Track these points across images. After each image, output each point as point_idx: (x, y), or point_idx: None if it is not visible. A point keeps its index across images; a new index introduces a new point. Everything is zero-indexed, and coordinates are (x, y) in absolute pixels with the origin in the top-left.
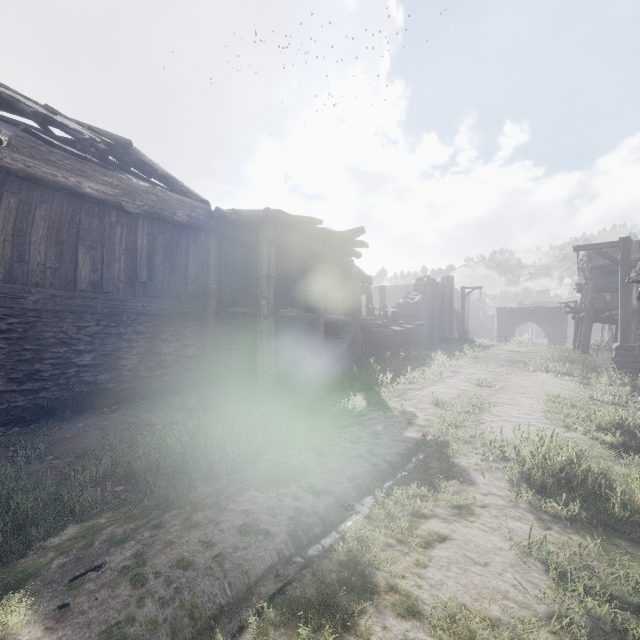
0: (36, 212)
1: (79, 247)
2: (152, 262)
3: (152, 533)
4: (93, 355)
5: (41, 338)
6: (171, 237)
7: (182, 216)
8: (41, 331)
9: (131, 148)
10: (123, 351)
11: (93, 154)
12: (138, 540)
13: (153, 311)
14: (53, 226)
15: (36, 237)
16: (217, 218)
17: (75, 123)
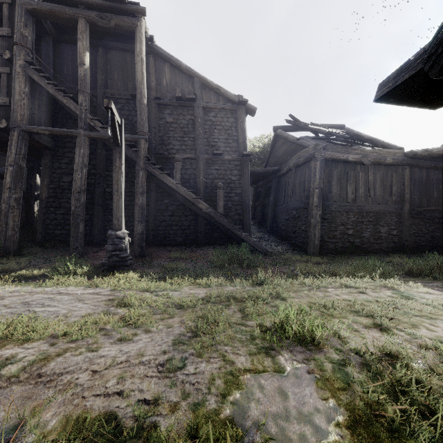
0: (333, 173)
1: (347, 184)
2: (374, 186)
3: (442, 283)
4: (352, 230)
5: (336, 222)
6: (383, 172)
7: (389, 160)
8: (336, 219)
9: (344, 128)
10: (363, 229)
11: (344, 141)
12: (438, 283)
13: (376, 211)
14: (338, 177)
15: (333, 182)
16: (409, 156)
17: (327, 127)
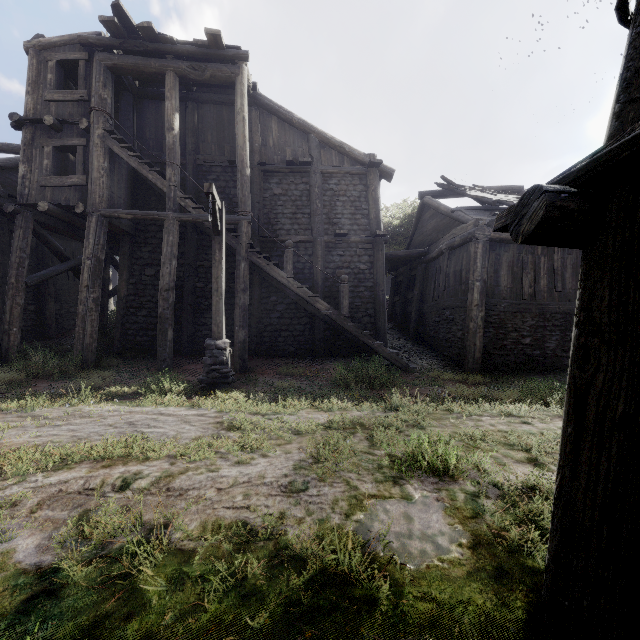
0: (502, 258)
1: (522, 274)
2: (563, 277)
3: None
4: (530, 338)
5: (506, 327)
6: (576, 256)
7: None
8: (506, 323)
9: (522, 191)
10: (546, 337)
11: None
12: None
13: (565, 311)
14: (509, 264)
15: (502, 272)
16: None
17: (496, 192)
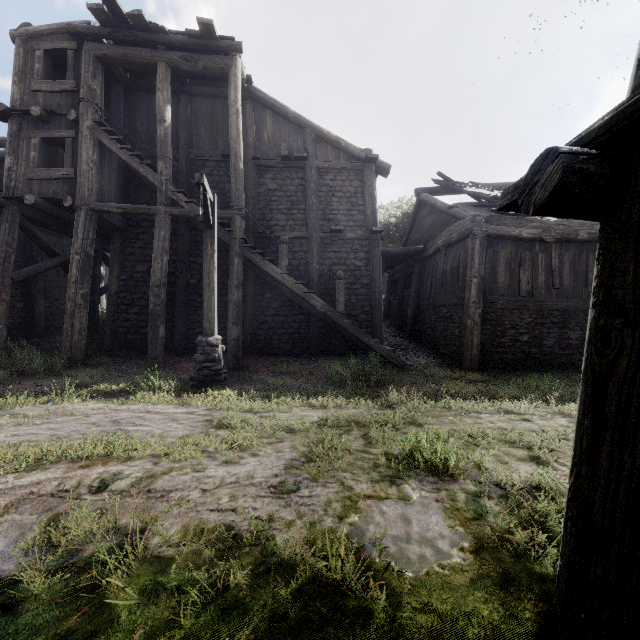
0: (500, 255)
1: (520, 271)
2: (561, 273)
3: None
4: (528, 336)
5: (503, 324)
6: (574, 253)
7: (583, 235)
8: (503, 320)
9: None
10: (544, 335)
11: None
12: None
13: (563, 308)
14: (507, 261)
15: (500, 269)
16: None
17: (493, 189)
